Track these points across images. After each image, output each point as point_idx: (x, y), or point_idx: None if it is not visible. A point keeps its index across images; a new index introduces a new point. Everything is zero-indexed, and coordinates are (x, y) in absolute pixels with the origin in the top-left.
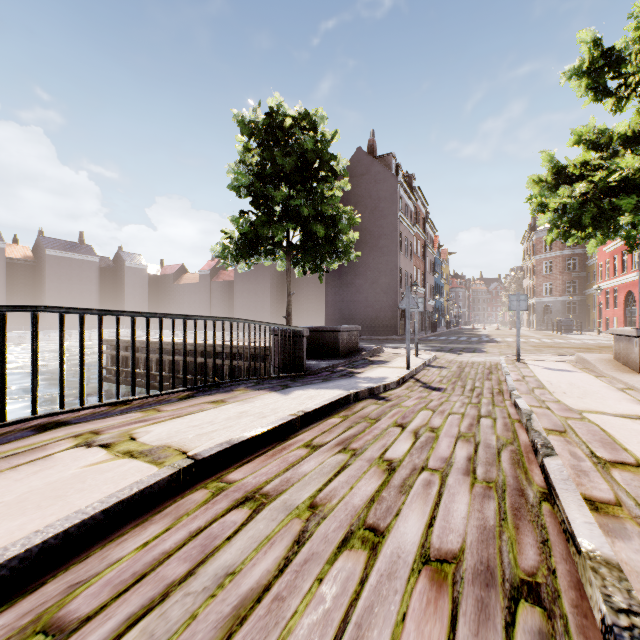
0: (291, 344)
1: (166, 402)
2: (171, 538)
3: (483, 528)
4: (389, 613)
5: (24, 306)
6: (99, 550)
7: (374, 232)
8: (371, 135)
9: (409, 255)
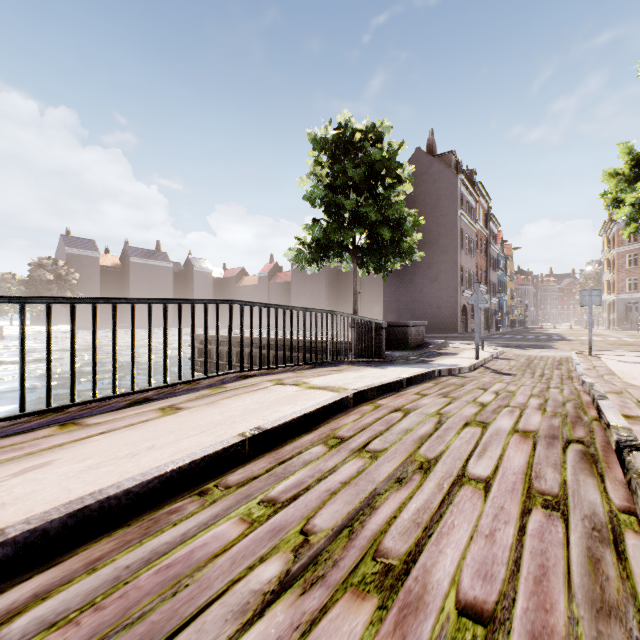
0: (373, 334)
1: (301, 369)
2: (366, 419)
3: (551, 426)
4: (499, 442)
5: (226, 300)
6: (332, 421)
7: (433, 231)
8: (430, 134)
9: (470, 252)
